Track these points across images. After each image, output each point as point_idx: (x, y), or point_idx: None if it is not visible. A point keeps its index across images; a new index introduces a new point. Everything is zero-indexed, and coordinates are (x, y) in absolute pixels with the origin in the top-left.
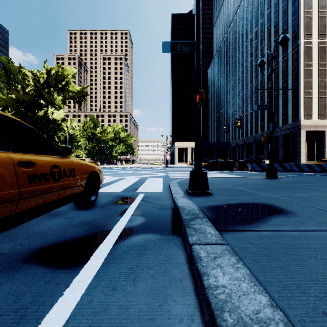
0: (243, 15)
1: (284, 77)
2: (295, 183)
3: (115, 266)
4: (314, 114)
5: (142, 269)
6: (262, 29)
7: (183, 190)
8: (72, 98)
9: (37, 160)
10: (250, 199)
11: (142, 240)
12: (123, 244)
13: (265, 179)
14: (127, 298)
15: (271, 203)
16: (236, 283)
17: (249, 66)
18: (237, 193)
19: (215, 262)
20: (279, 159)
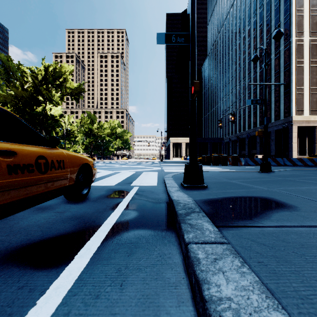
0: (236, 13)
1: (276, 74)
2: (290, 177)
3: (101, 268)
4: (306, 110)
5: (131, 271)
6: (255, 28)
7: (177, 183)
8: (69, 94)
9: (19, 150)
10: (247, 192)
11: (133, 236)
12: (113, 241)
13: (260, 173)
14: (111, 309)
15: (270, 197)
16: (244, 294)
17: (242, 63)
18: (233, 186)
19: (216, 265)
20: (271, 154)
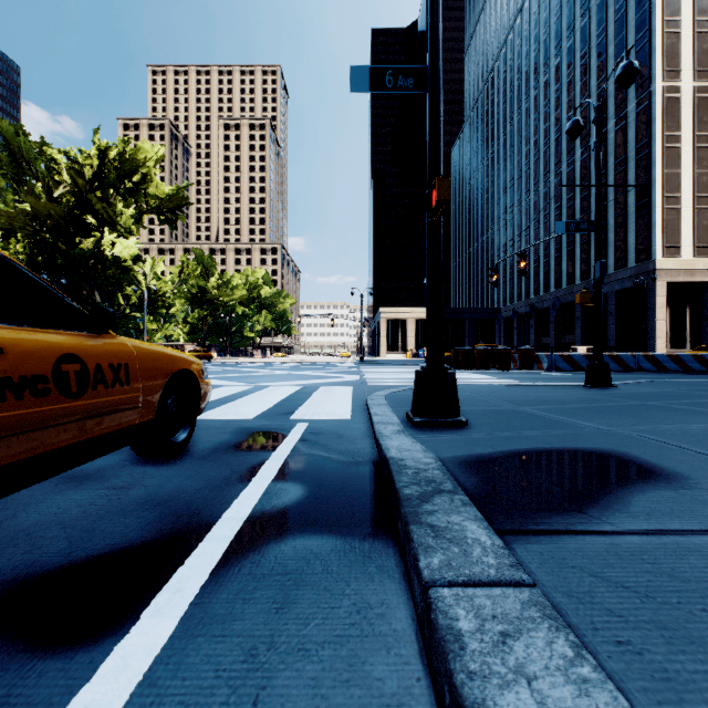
0: (529, 30)
1: (619, 165)
2: (656, 399)
3: (205, 648)
4: (686, 245)
5: (284, 656)
6: (571, 61)
7: (398, 414)
8: (155, 211)
9: (9, 341)
10: (563, 439)
11: (292, 555)
12: (241, 568)
13: (585, 389)
14: None
15: (618, 450)
16: None
17: (542, 141)
18: (528, 422)
19: (507, 656)
20: (607, 344)
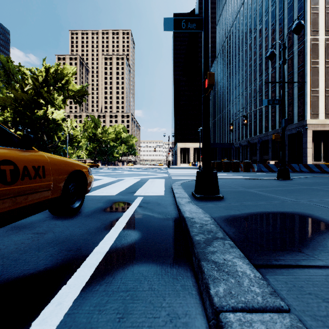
0: (247, 12)
1: (289, 75)
2: (315, 185)
3: None
4: (321, 113)
5: None
6: (267, 27)
7: (188, 193)
8: (72, 97)
9: None
10: (275, 206)
11: (131, 277)
12: (100, 286)
13: (277, 180)
14: None
15: (307, 212)
16: None
17: (253, 64)
18: (254, 197)
19: None
20: None
